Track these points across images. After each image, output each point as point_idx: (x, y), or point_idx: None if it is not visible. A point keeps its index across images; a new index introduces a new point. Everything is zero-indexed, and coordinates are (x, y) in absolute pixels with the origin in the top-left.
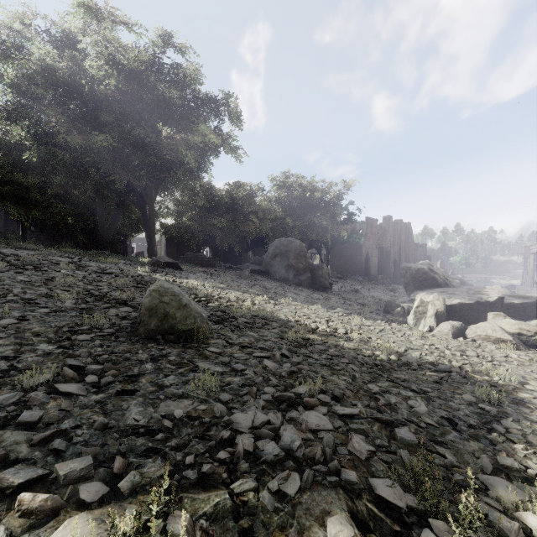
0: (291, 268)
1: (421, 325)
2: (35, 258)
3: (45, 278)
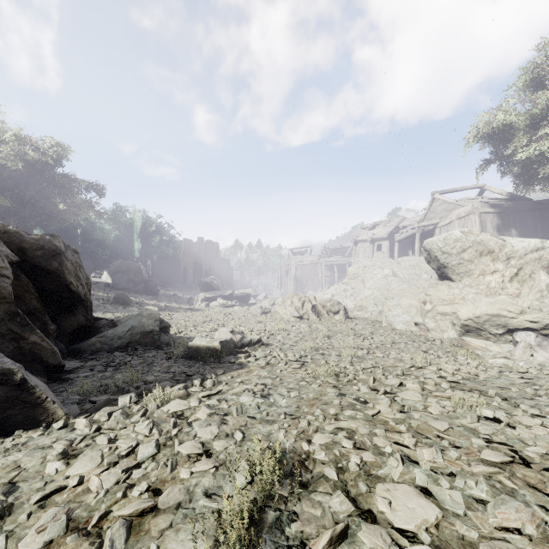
0: (131, 281)
1: (197, 304)
2: None
3: None
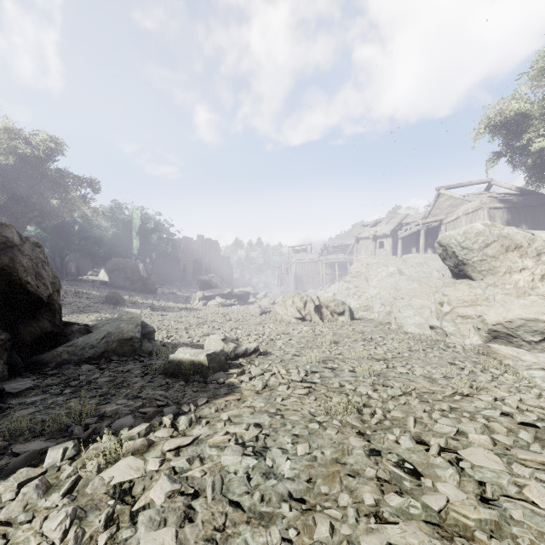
0: (128, 279)
1: (195, 303)
2: None
3: None
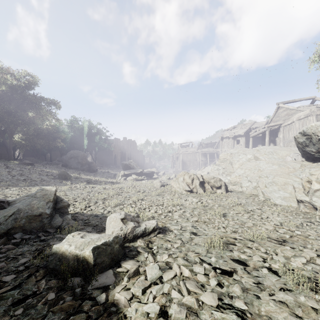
0: (79, 163)
1: (118, 179)
2: (0, 164)
3: (19, 170)
